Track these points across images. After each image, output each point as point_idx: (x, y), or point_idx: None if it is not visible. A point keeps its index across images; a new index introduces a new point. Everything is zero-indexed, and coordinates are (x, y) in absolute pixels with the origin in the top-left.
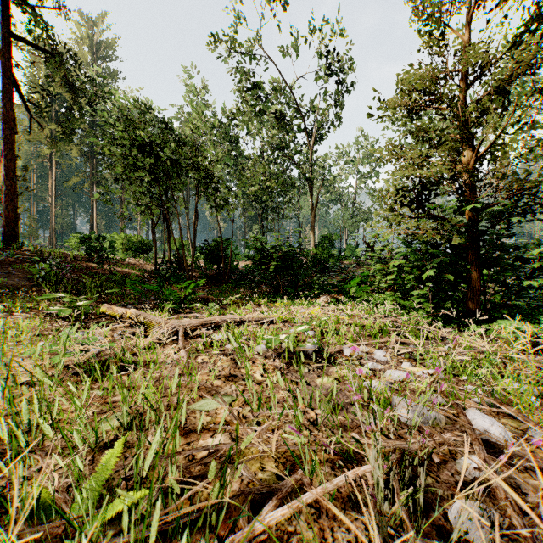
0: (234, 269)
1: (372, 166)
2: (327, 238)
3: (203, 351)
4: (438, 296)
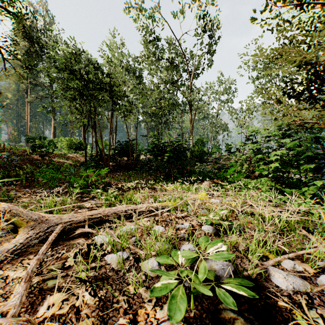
0: (139, 160)
1: (228, 95)
2: (200, 141)
3: (62, 279)
4: (324, 184)
